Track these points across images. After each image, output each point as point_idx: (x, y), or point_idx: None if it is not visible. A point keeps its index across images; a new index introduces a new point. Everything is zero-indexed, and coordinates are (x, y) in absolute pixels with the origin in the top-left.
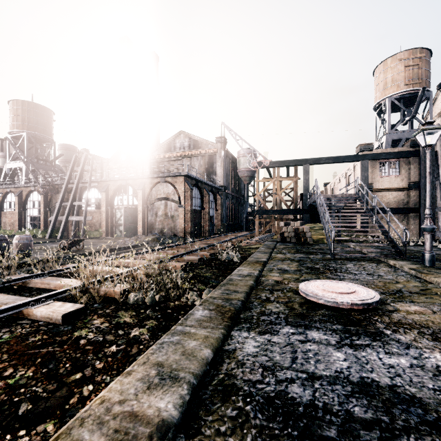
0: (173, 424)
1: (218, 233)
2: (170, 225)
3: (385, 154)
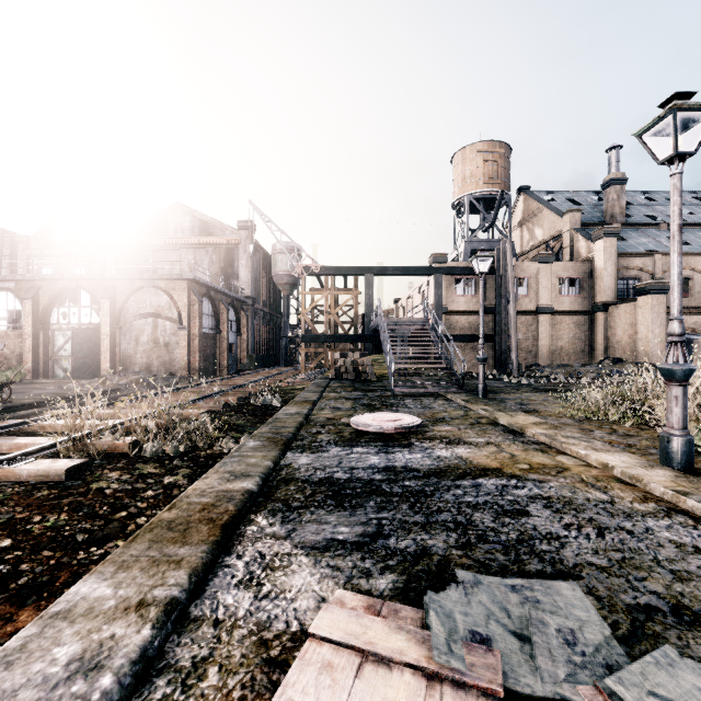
0: (255, 492)
1: (242, 371)
2: (163, 358)
3: (460, 269)
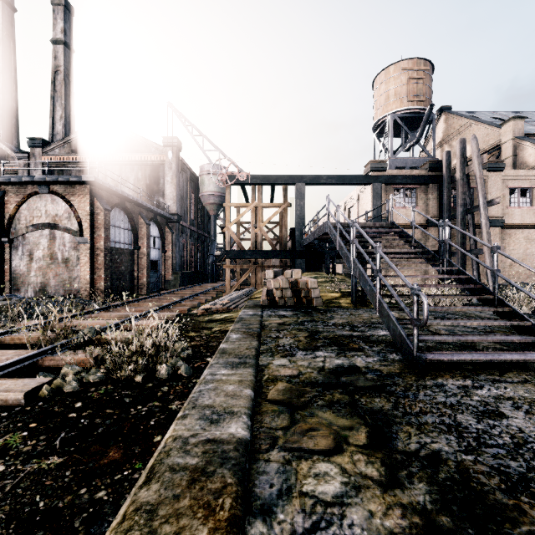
0: None
1: (166, 288)
2: (61, 277)
3: (401, 177)
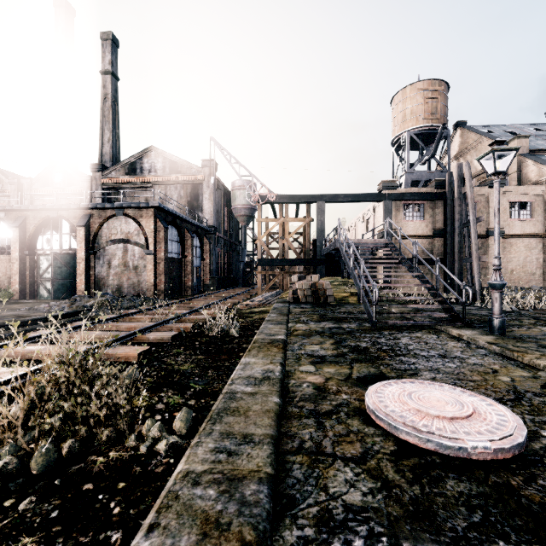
0: None
1: (205, 291)
2: (132, 280)
3: (410, 195)
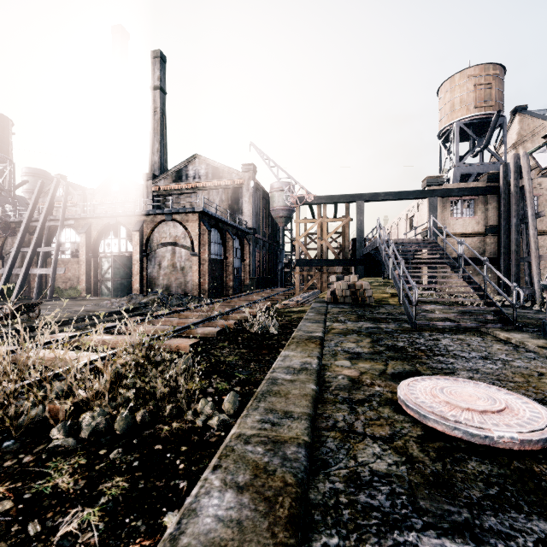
0: None
1: (245, 291)
2: (179, 280)
3: (458, 190)
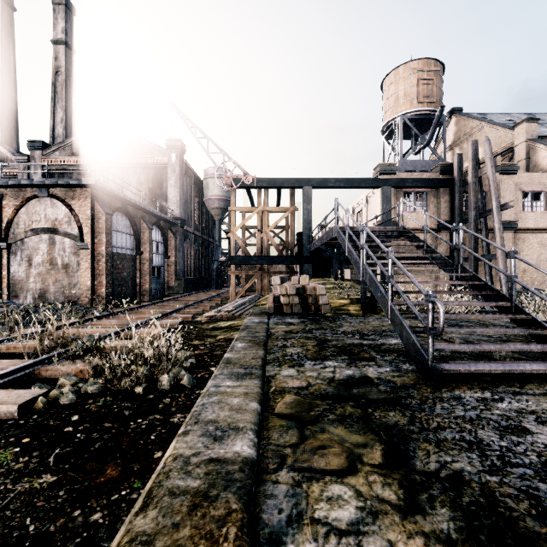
0: None
1: (169, 295)
2: (61, 283)
3: (412, 180)
